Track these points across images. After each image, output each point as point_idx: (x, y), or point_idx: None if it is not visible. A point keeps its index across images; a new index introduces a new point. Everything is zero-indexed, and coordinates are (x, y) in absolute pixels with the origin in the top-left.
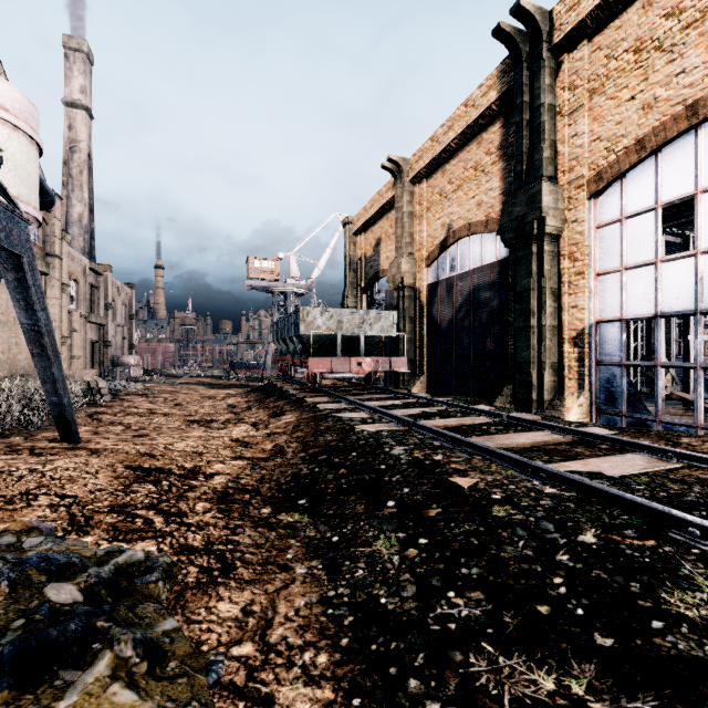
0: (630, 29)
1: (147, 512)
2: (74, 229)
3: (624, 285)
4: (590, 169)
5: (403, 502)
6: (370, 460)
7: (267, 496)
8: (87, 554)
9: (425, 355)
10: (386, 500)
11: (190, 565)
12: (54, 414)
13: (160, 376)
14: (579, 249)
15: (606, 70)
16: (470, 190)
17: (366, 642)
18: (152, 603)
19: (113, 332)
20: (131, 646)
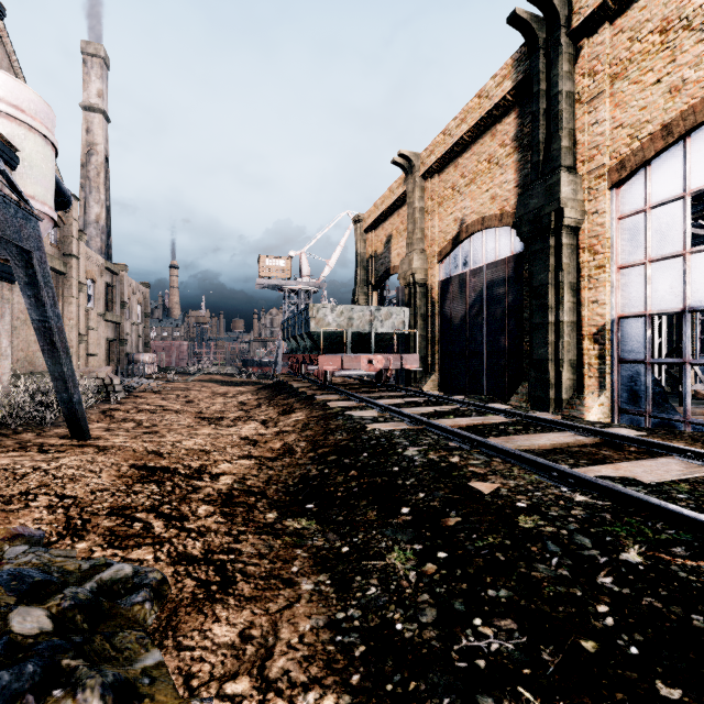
0: (655, 9)
1: (147, 515)
2: (92, 230)
3: (649, 279)
4: (611, 158)
5: (418, 509)
6: (382, 462)
7: (273, 499)
8: (70, 568)
9: (437, 353)
10: (400, 506)
11: (187, 578)
12: (65, 410)
13: (174, 373)
14: (599, 241)
15: (629, 53)
16: (484, 184)
17: (380, 680)
18: (134, 630)
19: (128, 330)
20: (98, 694)
